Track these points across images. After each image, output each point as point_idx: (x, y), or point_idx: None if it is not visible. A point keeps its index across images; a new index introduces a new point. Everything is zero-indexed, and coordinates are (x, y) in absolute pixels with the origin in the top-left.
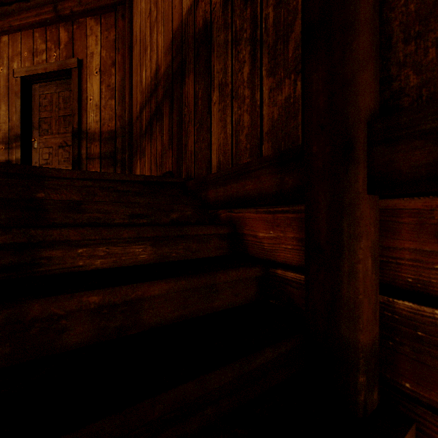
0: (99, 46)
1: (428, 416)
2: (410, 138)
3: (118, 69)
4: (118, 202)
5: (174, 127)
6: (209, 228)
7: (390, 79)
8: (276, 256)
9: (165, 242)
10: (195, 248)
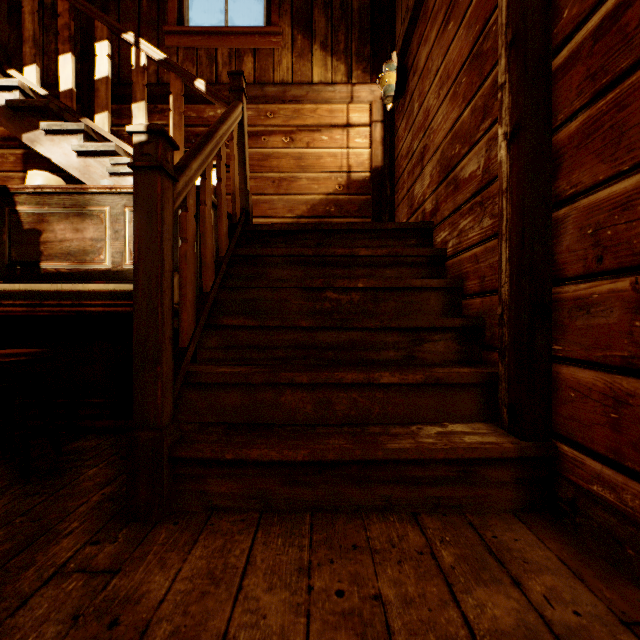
0: None
1: None
2: None
3: None
4: None
5: None
6: None
7: None
8: None
9: None
10: None
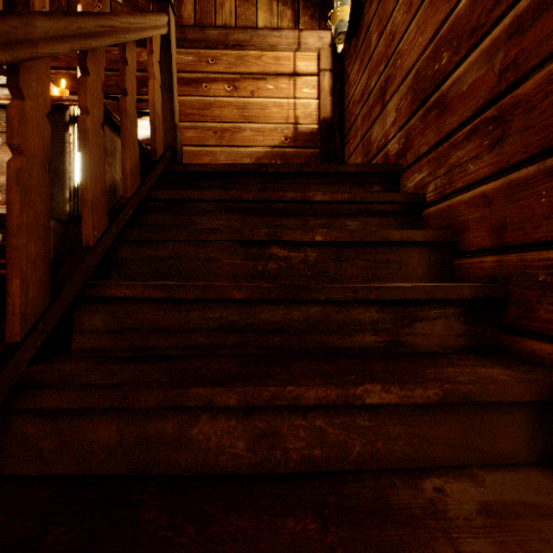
0: None
1: None
2: None
3: None
4: None
5: None
6: None
7: None
8: None
9: None
10: None
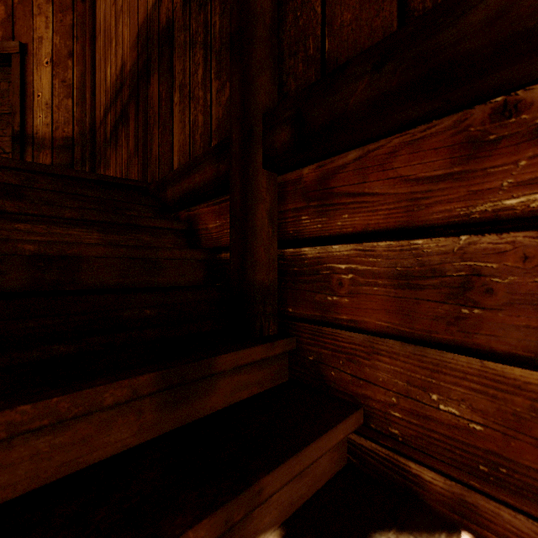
0: (51, 30)
1: (301, 328)
2: (281, 124)
3: (76, 62)
4: (64, 193)
5: (140, 131)
6: (162, 222)
7: (283, 85)
8: (221, 242)
9: (114, 230)
10: (148, 240)
